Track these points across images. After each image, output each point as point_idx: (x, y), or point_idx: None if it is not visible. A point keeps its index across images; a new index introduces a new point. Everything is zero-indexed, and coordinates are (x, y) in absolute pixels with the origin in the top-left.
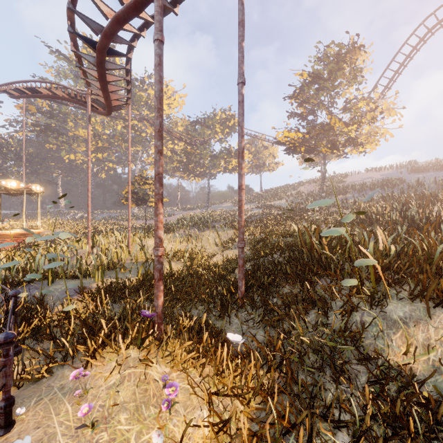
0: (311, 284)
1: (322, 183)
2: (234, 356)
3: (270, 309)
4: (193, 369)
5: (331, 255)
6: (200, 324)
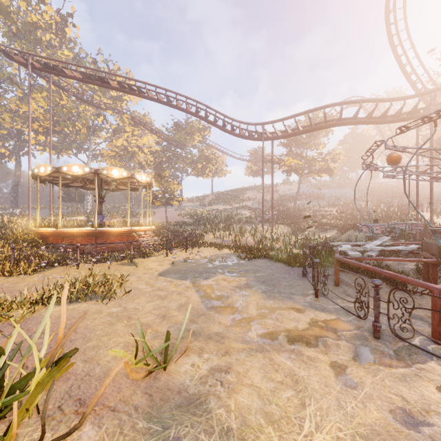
0: None
1: (298, 194)
2: None
3: None
4: None
5: None
6: None
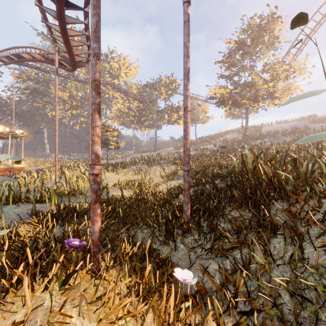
0: (266, 208)
1: (245, 130)
2: (184, 302)
3: (221, 235)
4: (130, 318)
5: (289, 176)
6: (144, 249)
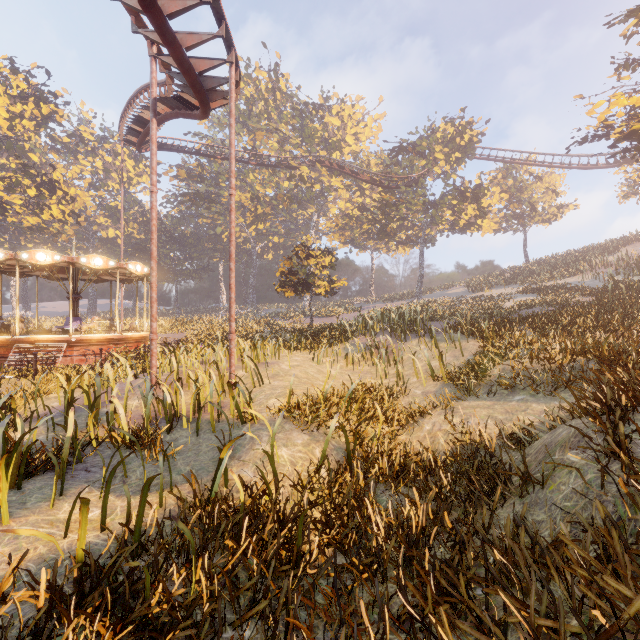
0: None
1: None
2: None
3: None
4: None
5: None
6: None
